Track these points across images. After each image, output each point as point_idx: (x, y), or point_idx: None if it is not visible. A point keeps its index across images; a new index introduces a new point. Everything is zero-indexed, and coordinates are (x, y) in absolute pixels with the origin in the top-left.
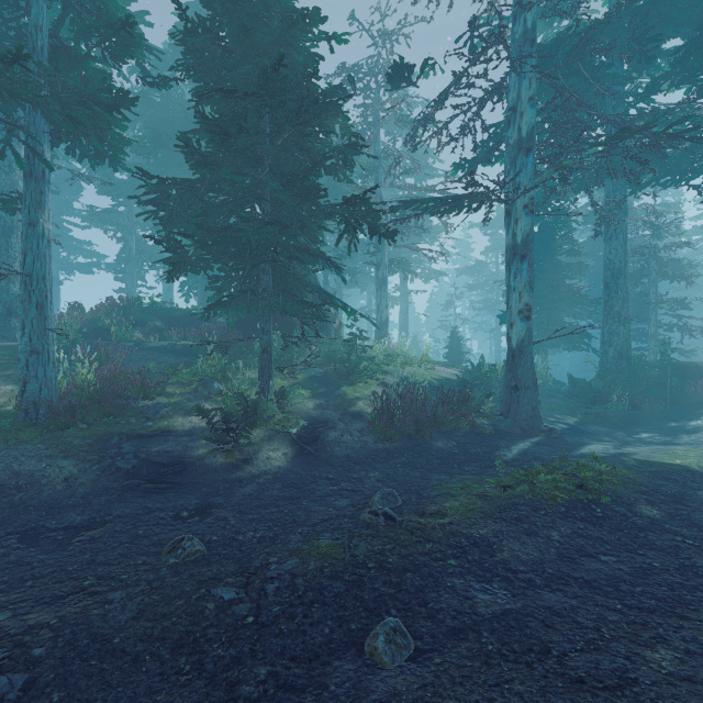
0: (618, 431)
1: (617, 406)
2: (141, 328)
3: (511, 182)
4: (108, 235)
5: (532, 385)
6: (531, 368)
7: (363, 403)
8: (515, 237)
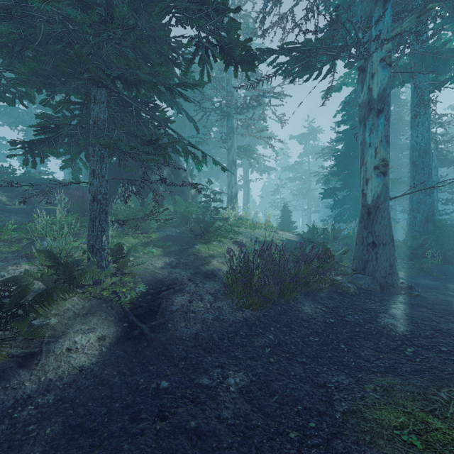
0: (447, 283)
1: (431, 261)
2: (6, 193)
3: (366, 38)
4: (10, 127)
5: (389, 241)
6: (388, 224)
7: (216, 262)
8: (371, 92)
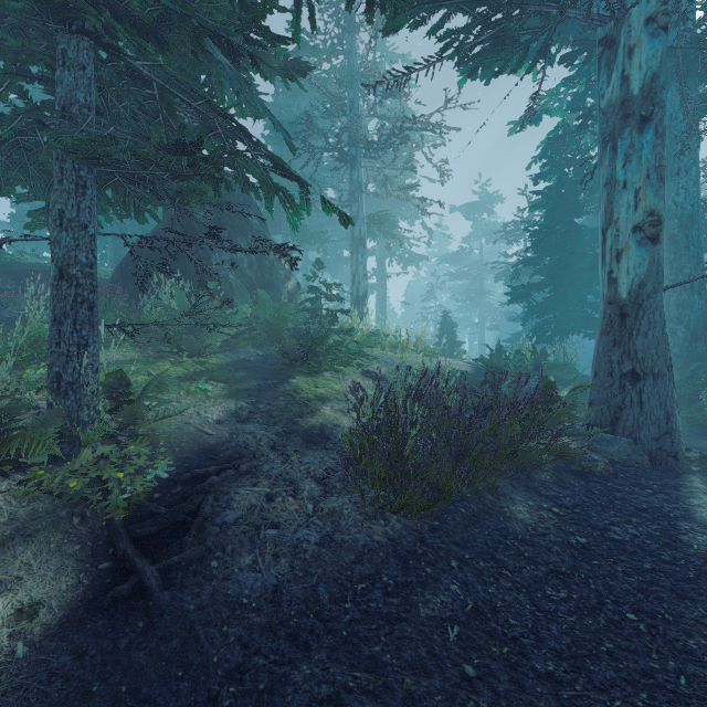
0: None
1: None
2: None
3: None
4: None
5: (664, 369)
6: (661, 336)
7: (330, 410)
8: (628, 83)
